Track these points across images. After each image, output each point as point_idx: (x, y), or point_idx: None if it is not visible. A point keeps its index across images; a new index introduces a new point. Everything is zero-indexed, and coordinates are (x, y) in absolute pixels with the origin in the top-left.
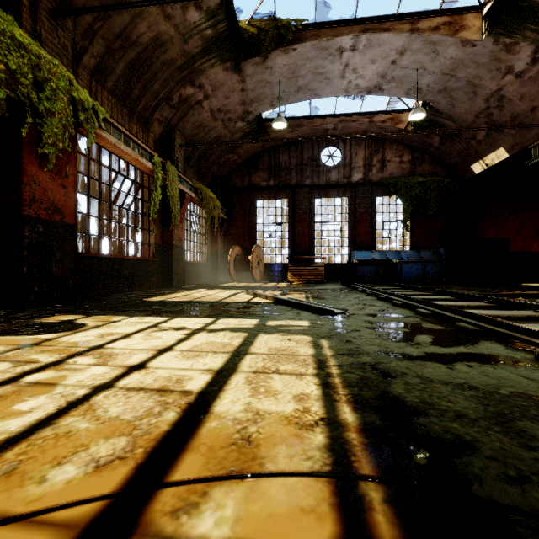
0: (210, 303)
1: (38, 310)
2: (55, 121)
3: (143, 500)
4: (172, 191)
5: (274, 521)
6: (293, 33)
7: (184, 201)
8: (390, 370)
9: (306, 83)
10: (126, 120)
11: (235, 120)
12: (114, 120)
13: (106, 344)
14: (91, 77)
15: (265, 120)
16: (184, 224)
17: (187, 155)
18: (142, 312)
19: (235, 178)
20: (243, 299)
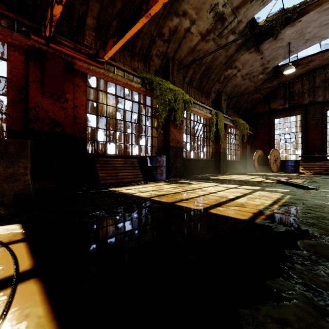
0: (239, 180)
1: (174, 178)
2: (179, 111)
3: (220, 205)
4: (220, 125)
5: (244, 210)
6: (298, 12)
7: (226, 129)
8: (309, 204)
9: (313, 35)
10: (200, 97)
11: (257, 75)
12: (195, 99)
13: (202, 188)
14: (187, 85)
15: (280, 66)
16: (226, 140)
17: (228, 103)
18: (209, 181)
19: (258, 107)
20: (258, 180)
